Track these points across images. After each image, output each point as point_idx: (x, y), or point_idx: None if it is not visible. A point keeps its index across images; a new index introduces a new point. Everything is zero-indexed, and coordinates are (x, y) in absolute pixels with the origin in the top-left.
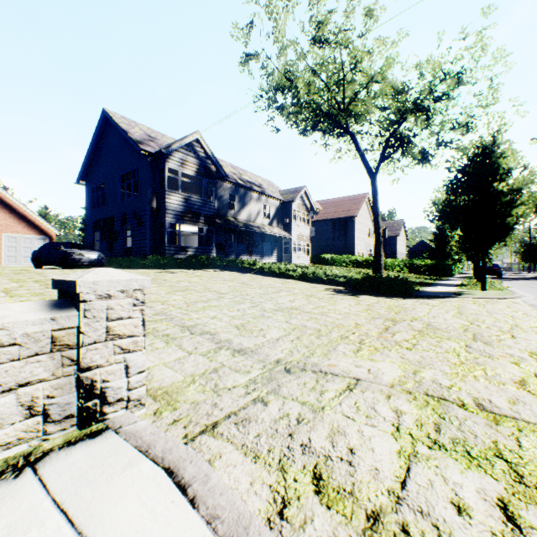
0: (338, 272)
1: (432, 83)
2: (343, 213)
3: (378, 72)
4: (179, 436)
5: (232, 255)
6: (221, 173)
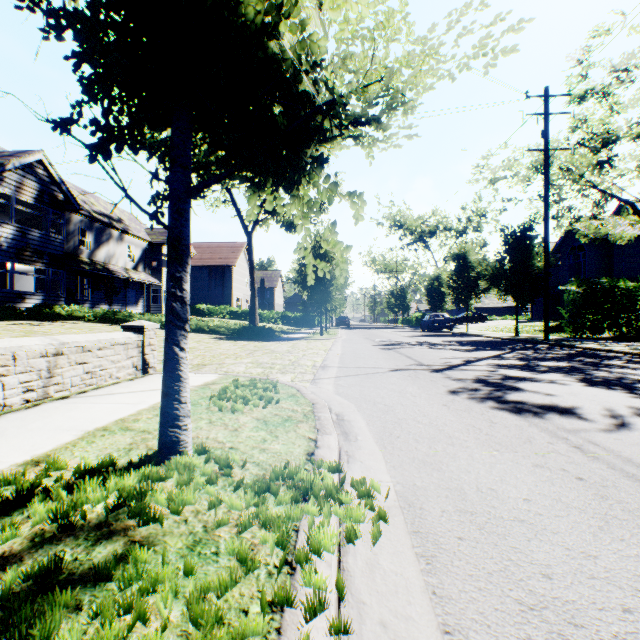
0: (220, 323)
1: None
2: (221, 261)
3: None
4: None
5: (85, 304)
6: (74, 205)
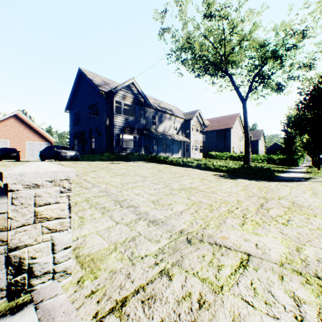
0: (221, 163)
1: (284, 39)
2: (223, 126)
3: (248, 33)
4: (90, 315)
5: (153, 153)
6: (147, 102)
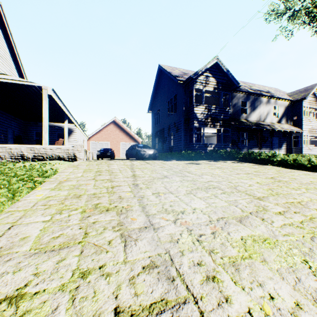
0: None
1: None
2: None
3: None
4: None
5: (243, 149)
6: (235, 85)
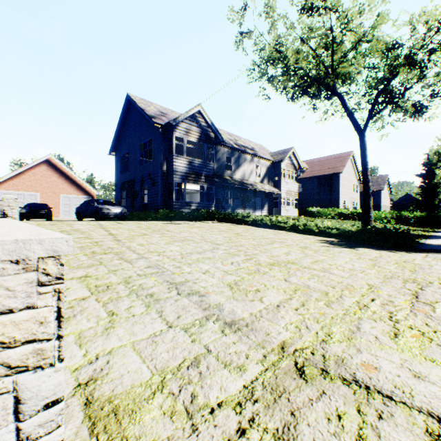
0: (330, 224)
1: (425, 36)
2: (328, 170)
3: (368, 31)
4: None
5: (228, 209)
6: (219, 138)
